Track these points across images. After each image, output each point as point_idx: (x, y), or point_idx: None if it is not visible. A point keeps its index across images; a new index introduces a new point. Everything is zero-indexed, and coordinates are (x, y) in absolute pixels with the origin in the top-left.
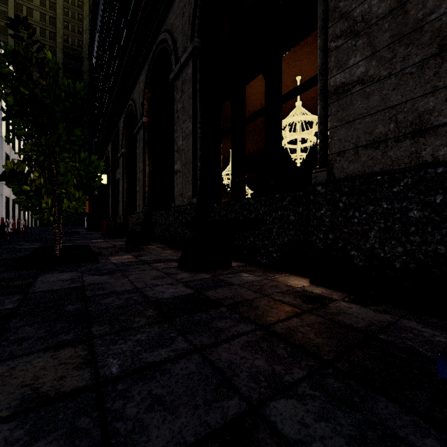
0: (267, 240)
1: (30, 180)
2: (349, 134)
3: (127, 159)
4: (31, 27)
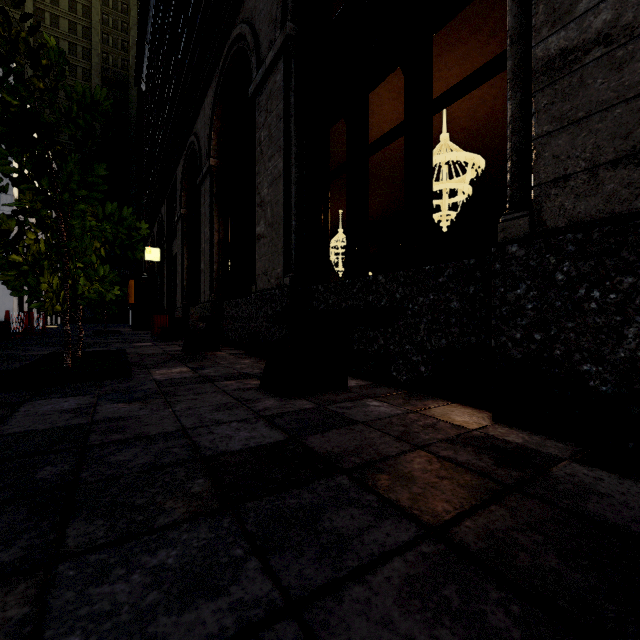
0: (409, 344)
1: (23, 246)
2: (577, 143)
3: (188, 224)
4: None
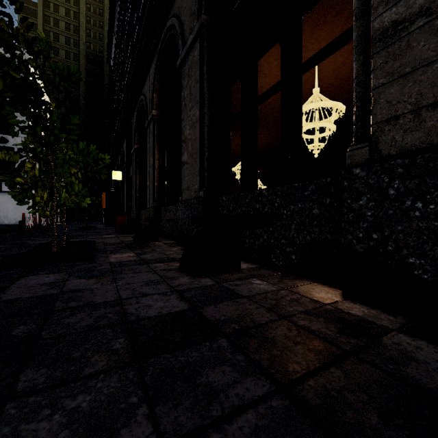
0: (284, 239)
1: (24, 172)
2: (405, 91)
3: (139, 155)
4: (17, 1)
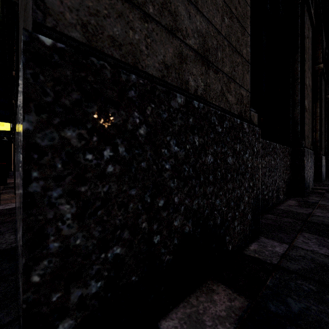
0: None
1: None
2: None
3: None
4: None
